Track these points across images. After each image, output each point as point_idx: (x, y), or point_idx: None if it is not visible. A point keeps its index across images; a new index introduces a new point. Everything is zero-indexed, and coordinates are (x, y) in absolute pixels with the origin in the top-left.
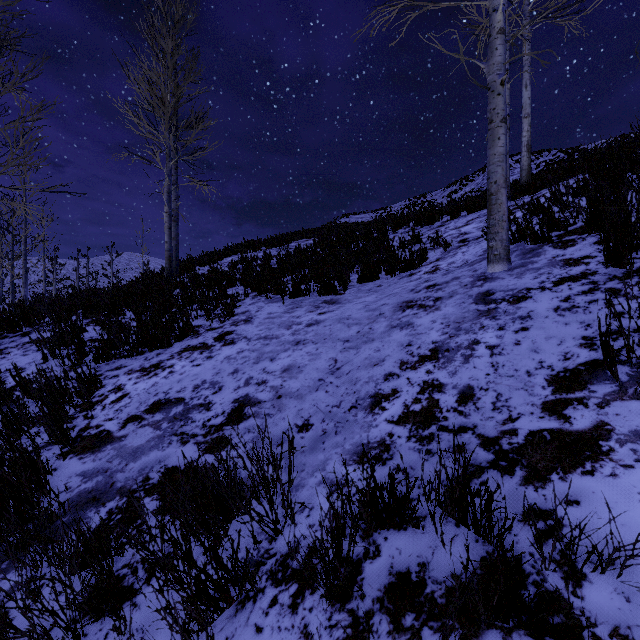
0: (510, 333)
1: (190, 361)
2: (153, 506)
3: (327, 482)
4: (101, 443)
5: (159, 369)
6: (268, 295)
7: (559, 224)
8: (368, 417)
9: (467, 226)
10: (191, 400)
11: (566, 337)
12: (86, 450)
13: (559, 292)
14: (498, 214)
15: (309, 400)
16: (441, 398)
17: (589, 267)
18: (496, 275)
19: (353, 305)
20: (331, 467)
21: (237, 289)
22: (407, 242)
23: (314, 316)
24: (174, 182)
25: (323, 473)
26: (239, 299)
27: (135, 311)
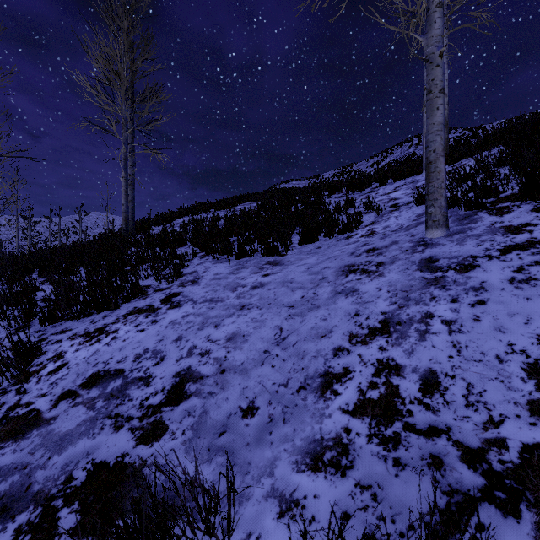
0: (466, 306)
1: (135, 325)
2: (70, 522)
3: (276, 495)
4: (27, 427)
5: (103, 334)
6: (215, 255)
7: (491, 191)
8: (319, 402)
9: (396, 192)
10: (131, 372)
11: (532, 315)
12: (9, 436)
13: (509, 261)
14: (437, 181)
15: (254, 376)
16: (401, 384)
17: (534, 235)
18: (436, 241)
19: (296, 267)
20: (280, 471)
21: (187, 248)
22: (342, 206)
23: (258, 278)
24: (131, 150)
25: (271, 480)
26: (188, 259)
27: (86, 272)
